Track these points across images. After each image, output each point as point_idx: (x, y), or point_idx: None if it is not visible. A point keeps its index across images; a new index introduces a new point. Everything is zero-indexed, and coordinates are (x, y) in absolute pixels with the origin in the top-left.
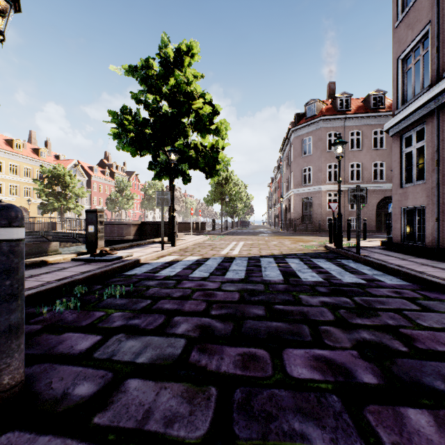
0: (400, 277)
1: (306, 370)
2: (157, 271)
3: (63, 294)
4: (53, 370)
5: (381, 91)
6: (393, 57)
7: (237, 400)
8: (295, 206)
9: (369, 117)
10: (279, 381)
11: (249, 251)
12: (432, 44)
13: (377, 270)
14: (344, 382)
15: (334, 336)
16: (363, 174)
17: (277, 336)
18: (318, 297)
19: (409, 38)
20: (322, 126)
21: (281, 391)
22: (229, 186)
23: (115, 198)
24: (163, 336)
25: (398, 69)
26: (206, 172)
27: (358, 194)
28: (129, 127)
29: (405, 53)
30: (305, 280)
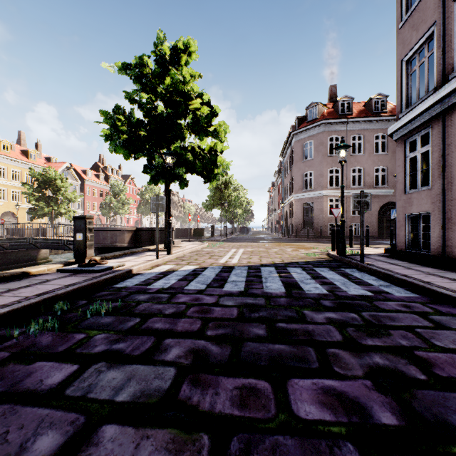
0: (408, 288)
1: (314, 408)
2: (150, 283)
3: (42, 312)
4: (13, 415)
5: (383, 95)
6: (397, 59)
7: (234, 452)
8: (296, 212)
9: (371, 122)
10: (283, 424)
11: (249, 259)
12: (438, 45)
13: (383, 280)
14: (359, 424)
15: (343, 361)
16: (365, 179)
17: (280, 363)
18: (323, 313)
19: (413, 39)
20: (323, 130)
21: (287, 438)
22: (228, 191)
23: (110, 203)
24: (150, 365)
25: (402, 72)
26: (204, 176)
27: (362, 200)
28: (122, 128)
29: (409, 55)
30: (309, 292)
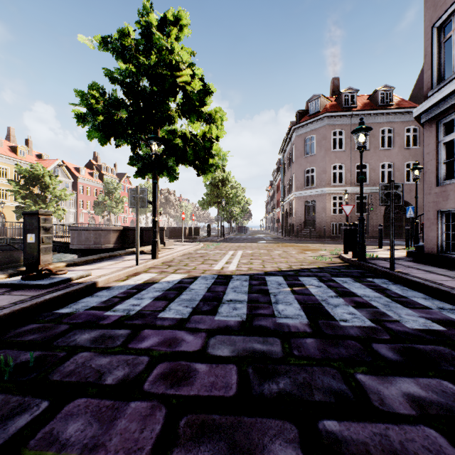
0: None
1: None
2: (112, 305)
3: None
4: None
5: (389, 87)
6: (425, 26)
7: None
8: (297, 210)
9: (377, 115)
10: None
11: (250, 265)
12: None
13: (436, 298)
14: None
15: None
16: (370, 175)
17: None
18: (394, 381)
19: None
20: (326, 124)
21: None
22: (225, 188)
23: (104, 201)
24: None
25: (432, 40)
26: (197, 167)
27: (392, 192)
28: (96, 106)
29: (442, 19)
30: (345, 325)
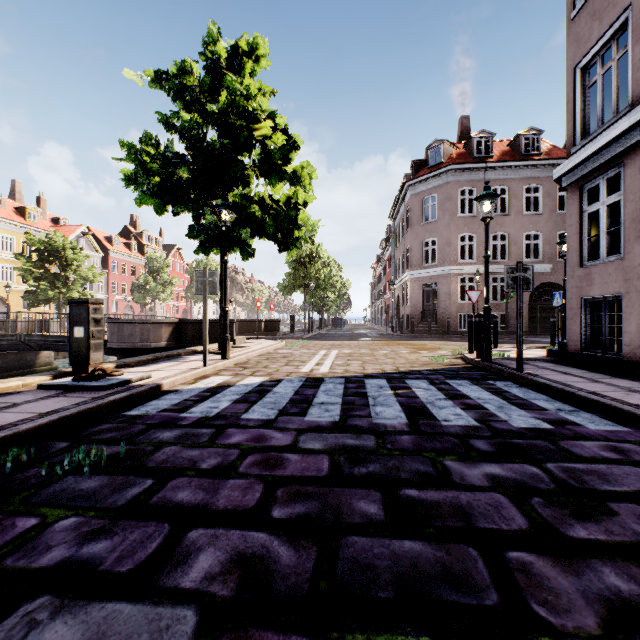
0: (604, 414)
1: None
2: (186, 407)
3: None
4: None
5: (536, 130)
6: (567, 65)
7: None
8: (412, 297)
9: (519, 168)
10: None
11: (347, 366)
12: (635, 39)
13: (559, 400)
14: None
15: (546, 585)
16: (510, 249)
17: (418, 592)
18: (479, 466)
19: (594, 34)
20: (451, 180)
21: None
22: (315, 267)
23: (146, 284)
24: (147, 602)
25: (575, 84)
26: (279, 241)
27: (520, 276)
28: (152, 166)
29: (587, 59)
30: (447, 424)
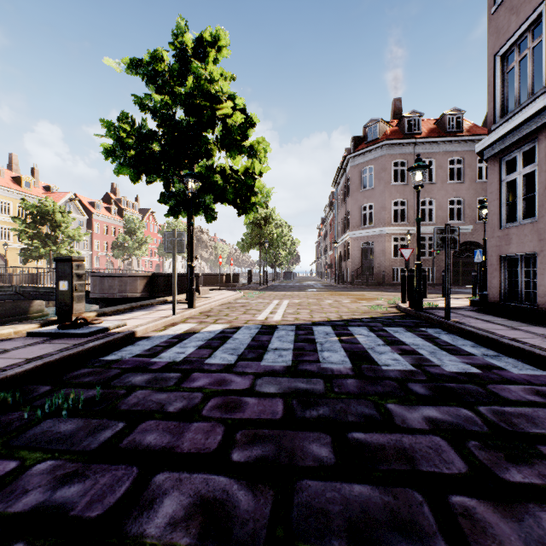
0: (525, 359)
1: None
2: (157, 353)
3: None
4: None
5: (458, 110)
6: (488, 54)
7: None
8: (352, 254)
9: (444, 143)
10: None
11: (297, 315)
12: None
13: (484, 346)
14: None
15: (490, 532)
16: (436, 213)
17: (369, 539)
18: (418, 409)
19: (512, 26)
20: (386, 153)
21: None
22: (269, 228)
23: (124, 242)
24: None
25: (495, 70)
26: (238, 206)
27: (448, 236)
28: (128, 141)
29: (505, 48)
30: (387, 368)
